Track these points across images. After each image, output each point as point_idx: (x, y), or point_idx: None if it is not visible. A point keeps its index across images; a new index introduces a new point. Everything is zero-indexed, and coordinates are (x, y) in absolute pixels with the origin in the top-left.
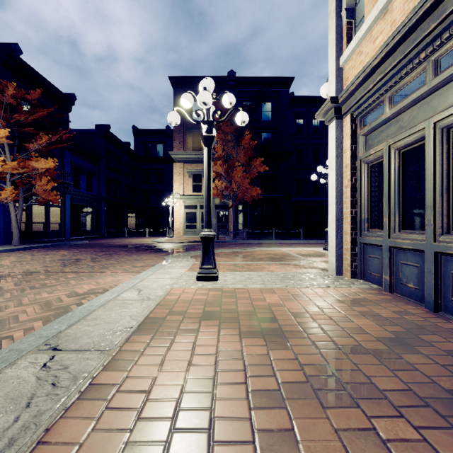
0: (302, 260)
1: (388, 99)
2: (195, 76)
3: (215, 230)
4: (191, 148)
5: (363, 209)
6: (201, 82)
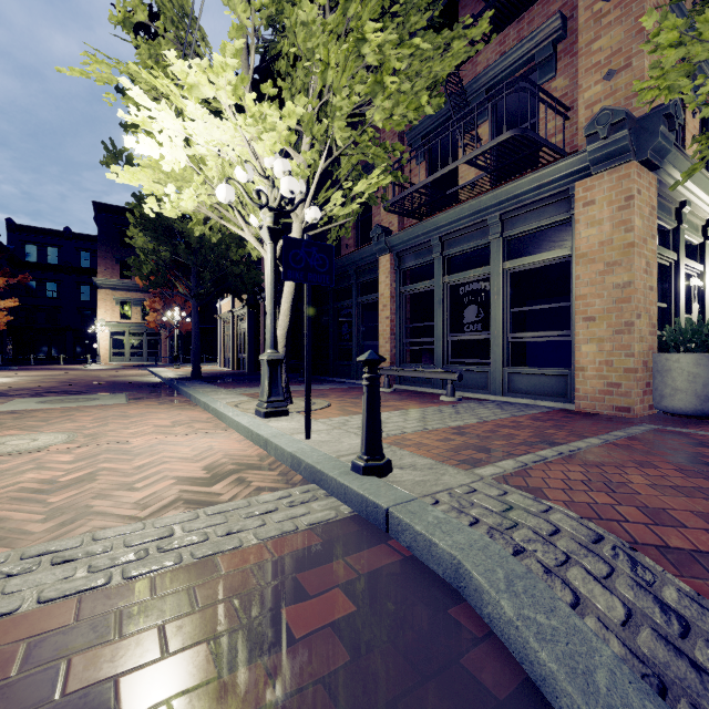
0: (214, 367)
1: (228, 322)
2: (124, 207)
3: (147, 357)
4: (119, 276)
5: (226, 348)
6: (177, 312)
